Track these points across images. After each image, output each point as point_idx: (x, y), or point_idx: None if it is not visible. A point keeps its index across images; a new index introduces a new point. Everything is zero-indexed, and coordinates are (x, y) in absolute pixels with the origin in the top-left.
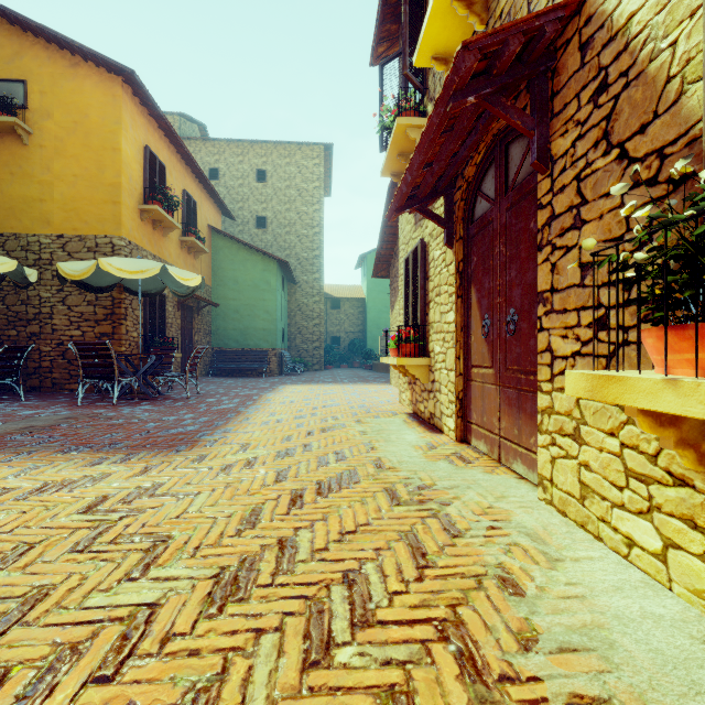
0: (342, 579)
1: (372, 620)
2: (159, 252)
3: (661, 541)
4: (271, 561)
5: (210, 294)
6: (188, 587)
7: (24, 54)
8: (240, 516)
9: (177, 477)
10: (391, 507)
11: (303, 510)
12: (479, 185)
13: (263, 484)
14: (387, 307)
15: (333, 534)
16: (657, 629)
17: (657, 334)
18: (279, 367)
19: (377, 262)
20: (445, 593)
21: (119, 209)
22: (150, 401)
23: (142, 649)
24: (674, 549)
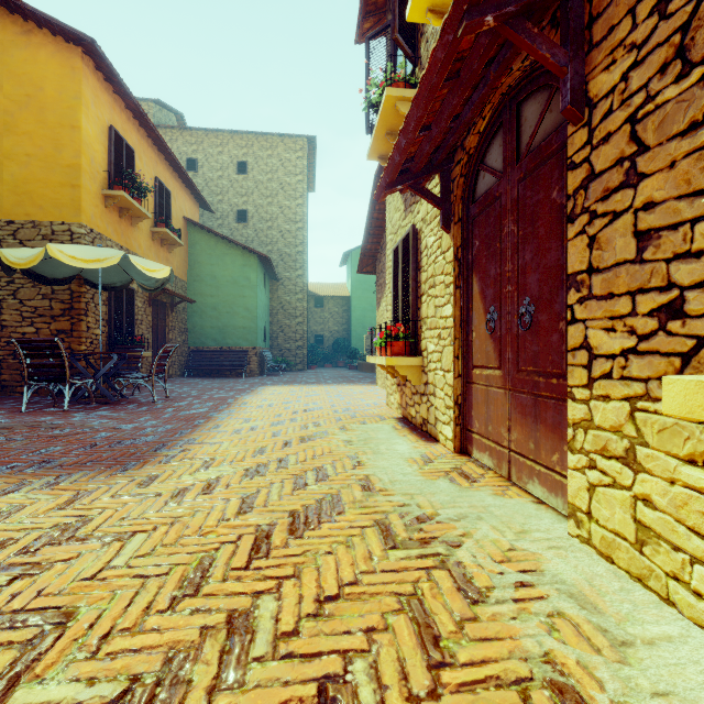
0: (316, 699)
1: None
2: (126, 243)
3: None
4: (212, 660)
5: (186, 290)
6: None
7: None
8: (181, 572)
9: (112, 509)
10: (385, 551)
11: (269, 560)
12: (482, 157)
13: (222, 517)
14: (372, 306)
15: (307, 603)
16: None
17: None
18: (260, 367)
19: (362, 257)
20: None
21: (78, 193)
22: (111, 405)
23: None
24: None
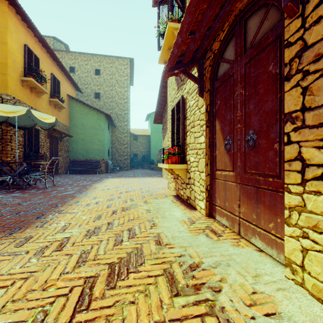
0: None
1: None
2: (35, 105)
3: None
4: None
5: (68, 131)
6: None
7: None
8: None
9: None
10: (171, 299)
11: (88, 313)
12: (222, 55)
13: (63, 271)
14: (160, 140)
15: None
16: None
17: None
18: (106, 169)
19: (156, 115)
20: None
21: (6, 78)
22: (22, 190)
23: None
24: None
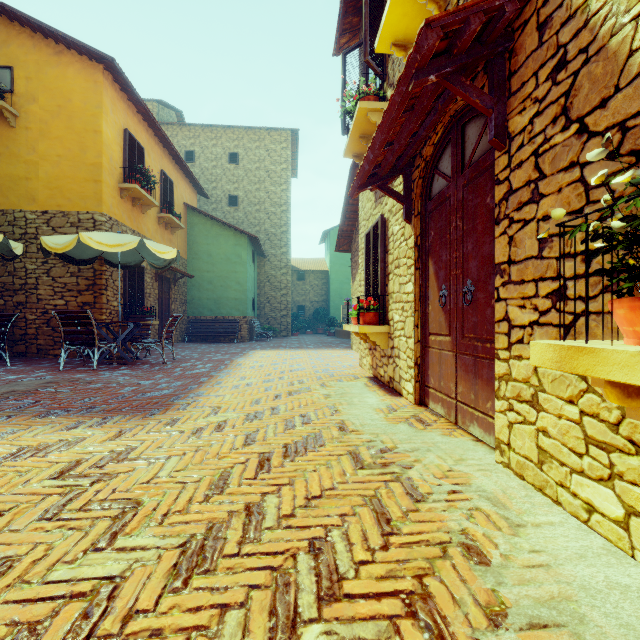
0: (308, 548)
1: (339, 594)
2: (138, 228)
3: (623, 508)
4: (238, 528)
5: (186, 267)
6: (154, 558)
7: (11, 42)
8: (209, 480)
9: (150, 441)
10: (355, 470)
11: (270, 474)
12: (436, 164)
13: (232, 447)
14: (348, 279)
15: (299, 499)
16: (625, 601)
17: (629, 305)
18: (249, 333)
19: (339, 237)
20: (411, 562)
21: (100, 187)
22: (128, 366)
23: (103, 629)
24: (637, 517)
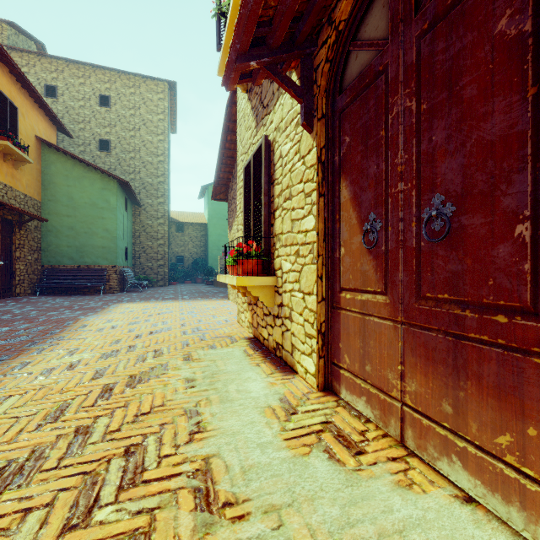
0: None
1: None
2: None
3: None
4: None
5: (40, 209)
6: None
7: None
8: None
9: None
10: None
11: None
12: (355, 33)
13: None
14: (225, 232)
15: None
16: None
17: None
18: (120, 284)
19: (216, 185)
20: None
21: None
22: None
23: None
24: None
